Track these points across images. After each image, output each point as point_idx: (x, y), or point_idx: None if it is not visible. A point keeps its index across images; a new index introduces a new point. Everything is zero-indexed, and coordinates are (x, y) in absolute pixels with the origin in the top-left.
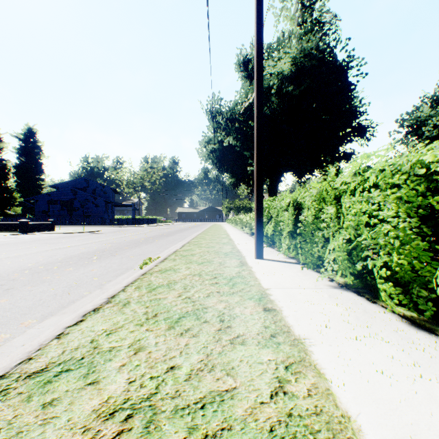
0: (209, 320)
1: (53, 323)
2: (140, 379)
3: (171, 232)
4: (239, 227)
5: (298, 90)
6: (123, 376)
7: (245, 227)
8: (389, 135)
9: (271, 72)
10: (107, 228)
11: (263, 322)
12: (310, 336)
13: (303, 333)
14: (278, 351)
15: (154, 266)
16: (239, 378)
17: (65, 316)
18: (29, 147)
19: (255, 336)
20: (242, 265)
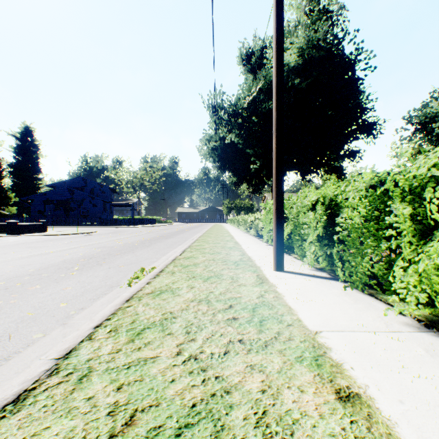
0: None
1: None
2: None
3: (171, 234)
4: (242, 228)
5: (305, 84)
6: None
7: (250, 228)
8: (396, 132)
9: None
10: (103, 229)
11: None
12: None
13: None
14: None
15: (146, 284)
16: None
17: None
18: (26, 146)
19: None
20: (261, 281)
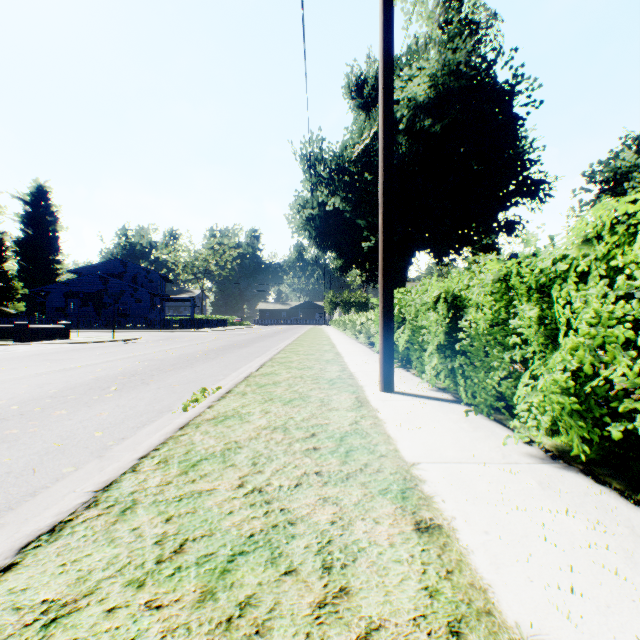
0: (298, 567)
1: None
2: None
3: (247, 341)
4: (349, 333)
5: (439, 126)
6: None
7: (360, 333)
8: (574, 195)
9: (399, 98)
10: (151, 334)
11: (422, 572)
12: (546, 630)
13: (525, 615)
14: None
15: (207, 408)
16: None
17: None
18: (38, 214)
19: (411, 632)
20: (360, 405)
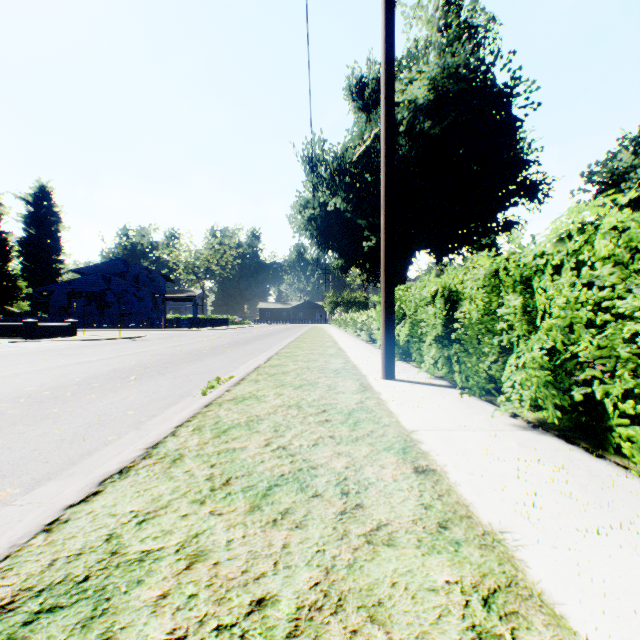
0: (322, 492)
1: (49, 495)
2: (195, 633)
3: (251, 339)
4: (350, 331)
5: (439, 128)
6: (161, 626)
7: (361, 331)
8: (572, 195)
9: (399, 100)
10: (155, 333)
11: (419, 495)
12: (510, 526)
13: (496, 519)
14: (461, 561)
15: (225, 391)
16: (396, 631)
17: (71, 481)
18: (41, 214)
19: (410, 526)
20: (364, 389)
